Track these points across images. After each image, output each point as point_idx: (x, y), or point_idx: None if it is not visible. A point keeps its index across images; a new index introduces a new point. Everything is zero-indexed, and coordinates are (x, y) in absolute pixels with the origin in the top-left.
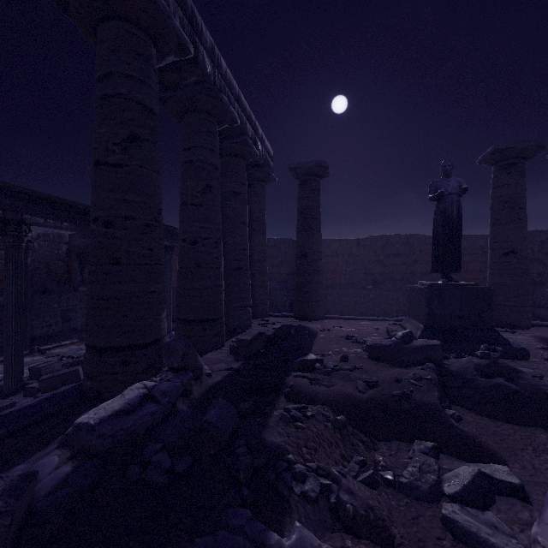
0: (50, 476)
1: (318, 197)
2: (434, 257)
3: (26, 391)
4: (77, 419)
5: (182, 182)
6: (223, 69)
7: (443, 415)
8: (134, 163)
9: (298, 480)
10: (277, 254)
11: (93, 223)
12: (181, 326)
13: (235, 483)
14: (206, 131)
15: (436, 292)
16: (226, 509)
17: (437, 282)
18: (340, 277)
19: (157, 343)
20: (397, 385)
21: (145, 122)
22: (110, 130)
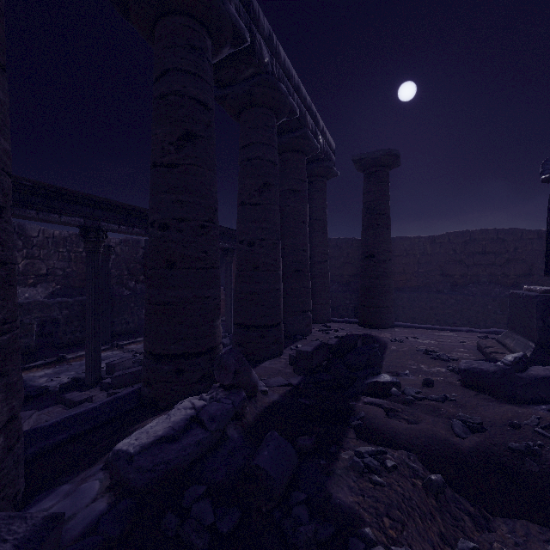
0: (85, 511)
1: (387, 190)
2: (549, 255)
3: (102, 385)
4: (117, 444)
5: (240, 182)
6: (282, 58)
7: None
8: (188, 161)
9: None
10: (339, 255)
11: (151, 227)
12: (239, 331)
13: None
14: (264, 126)
15: None
16: None
17: None
18: (411, 280)
19: (212, 352)
20: (514, 433)
21: (200, 118)
22: (166, 130)
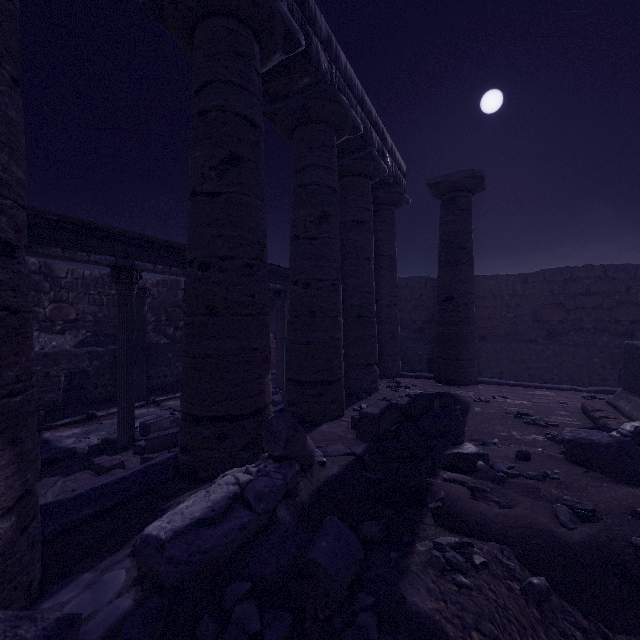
0: (107, 608)
1: (469, 219)
2: None
3: (135, 449)
4: (147, 528)
5: (293, 212)
6: (343, 65)
7: None
8: (232, 189)
9: None
10: (410, 297)
11: (189, 266)
12: (292, 388)
13: None
14: (321, 145)
15: None
16: None
17: None
18: (497, 326)
19: (260, 414)
20: (638, 524)
21: (246, 138)
22: (206, 152)
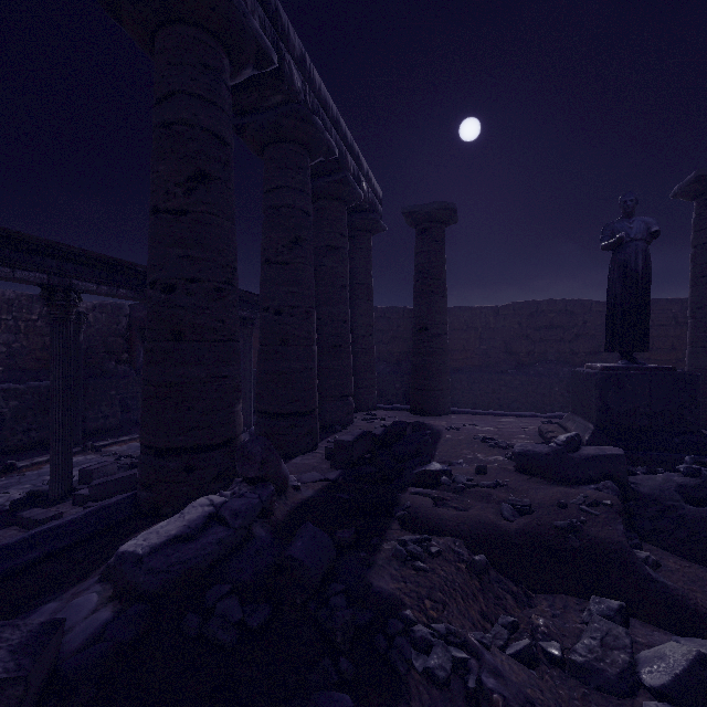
0: (84, 623)
1: (443, 250)
2: (609, 329)
3: (74, 499)
4: (121, 547)
5: (264, 234)
6: (317, 85)
7: (634, 561)
8: (200, 208)
9: (419, 650)
10: (388, 328)
11: (150, 288)
12: (263, 421)
13: (330, 648)
14: (295, 166)
15: (612, 379)
16: (316, 693)
17: (613, 365)
18: (471, 358)
19: (231, 444)
20: (561, 512)
21: (215, 155)
22: (171, 167)
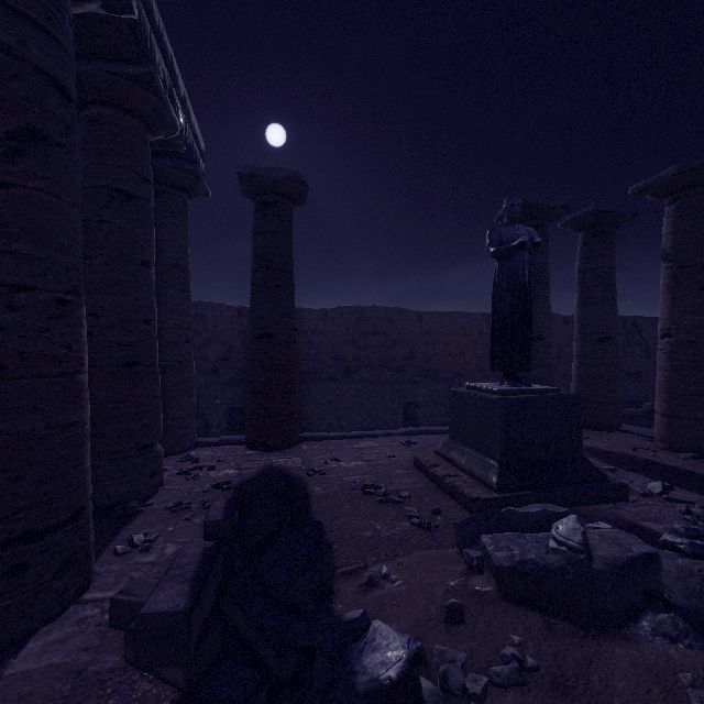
0: None
1: (291, 235)
2: (497, 346)
3: None
4: None
5: None
6: None
7: None
8: None
9: None
10: (201, 327)
11: None
12: None
13: None
14: None
15: (515, 405)
16: None
17: (510, 389)
18: (300, 364)
19: None
20: None
21: None
22: None
